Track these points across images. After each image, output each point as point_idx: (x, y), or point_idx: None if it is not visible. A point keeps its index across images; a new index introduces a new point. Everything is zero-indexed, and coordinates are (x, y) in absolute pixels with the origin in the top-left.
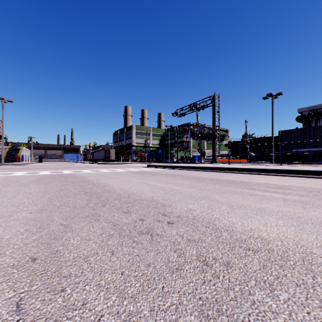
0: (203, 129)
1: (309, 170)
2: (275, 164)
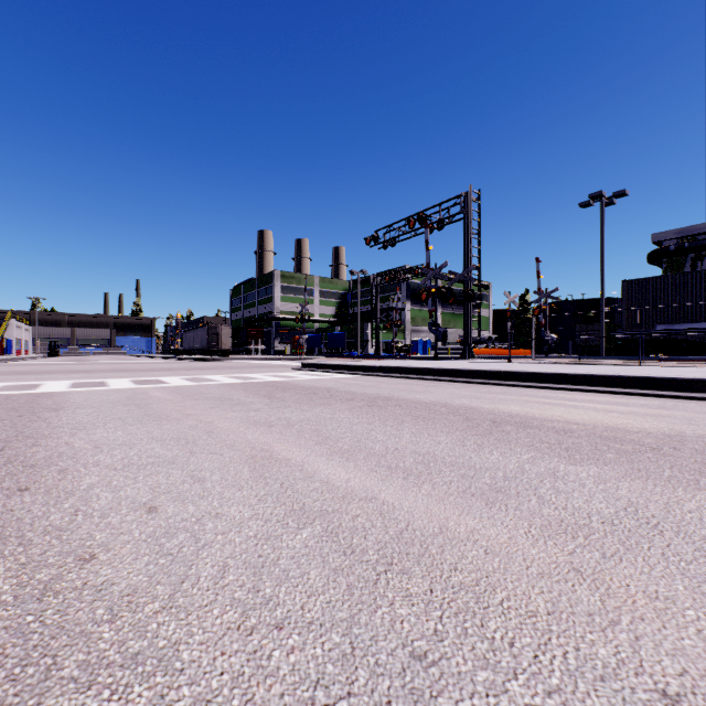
0: (442, 275)
1: None
2: (622, 361)
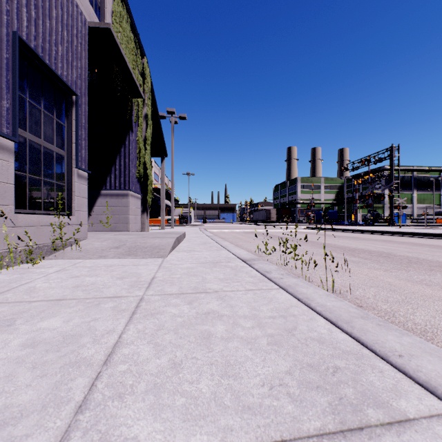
0: (375, 188)
1: (413, 232)
2: None
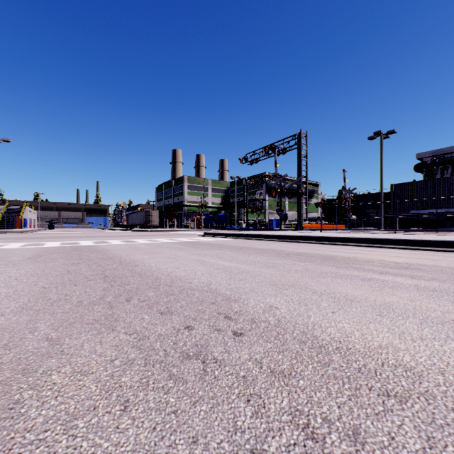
0: (284, 182)
1: (441, 241)
2: (386, 231)
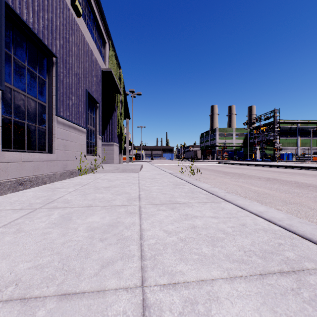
0: (264, 136)
1: (276, 165)
2: None
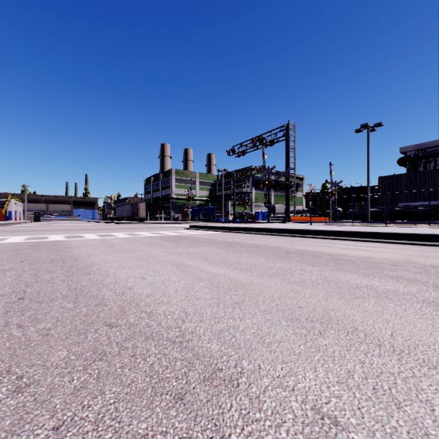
0: (272, 173)
1: None
2: (377, 224)
